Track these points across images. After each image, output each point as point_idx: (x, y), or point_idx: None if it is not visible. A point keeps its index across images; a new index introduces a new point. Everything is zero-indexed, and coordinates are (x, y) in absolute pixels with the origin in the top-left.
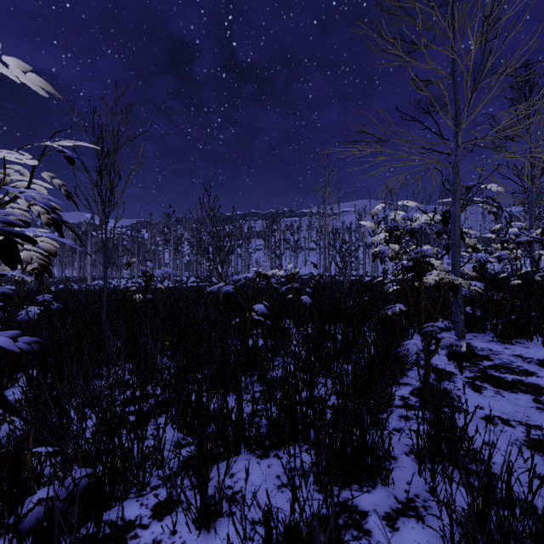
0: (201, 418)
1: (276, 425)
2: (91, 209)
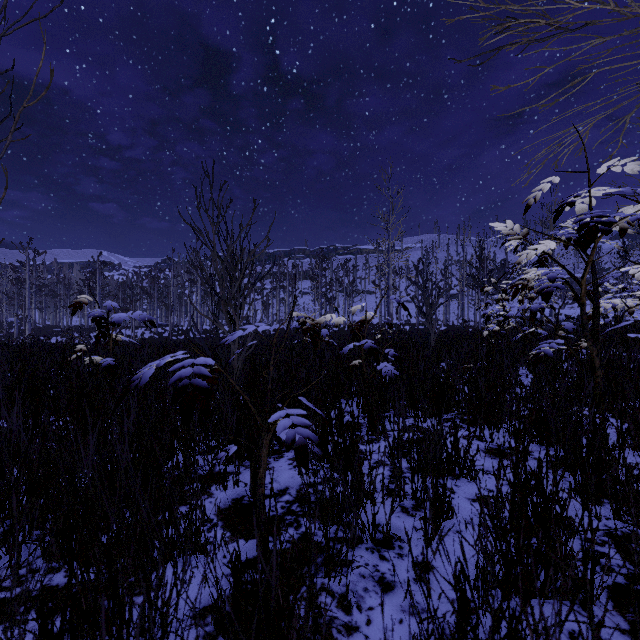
0: None
1: None
2: None
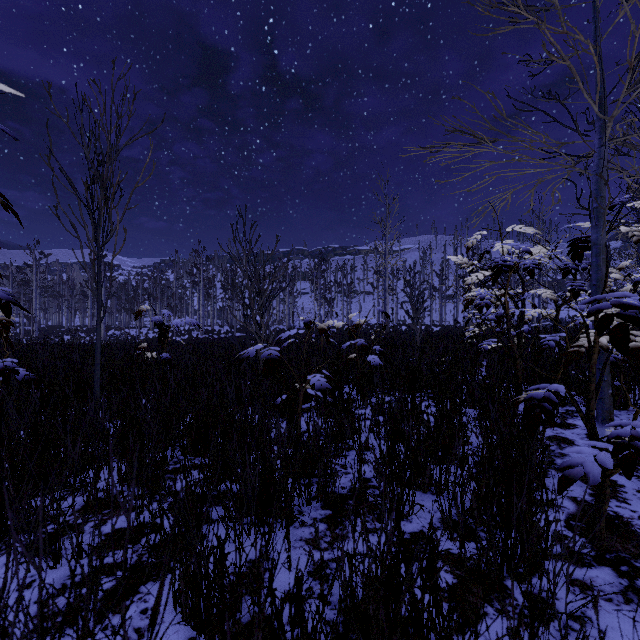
0: (221, 635)
1: (367, 632)
2: (78, 237)
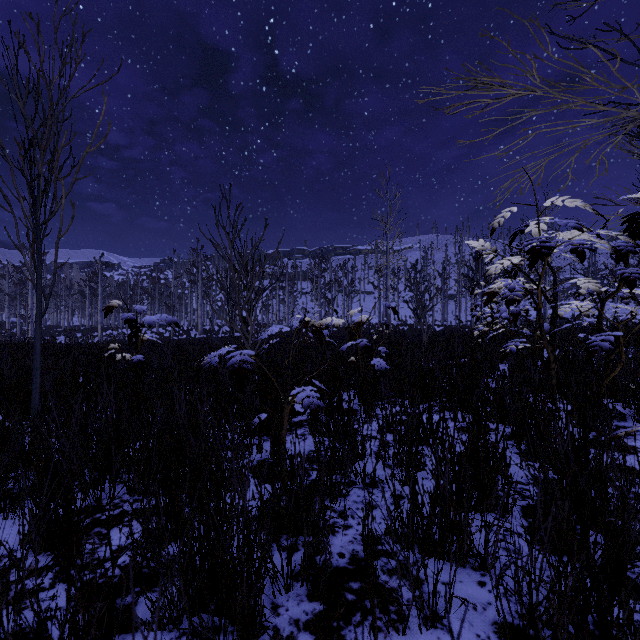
0: None
1: None
2: (12, 212)
